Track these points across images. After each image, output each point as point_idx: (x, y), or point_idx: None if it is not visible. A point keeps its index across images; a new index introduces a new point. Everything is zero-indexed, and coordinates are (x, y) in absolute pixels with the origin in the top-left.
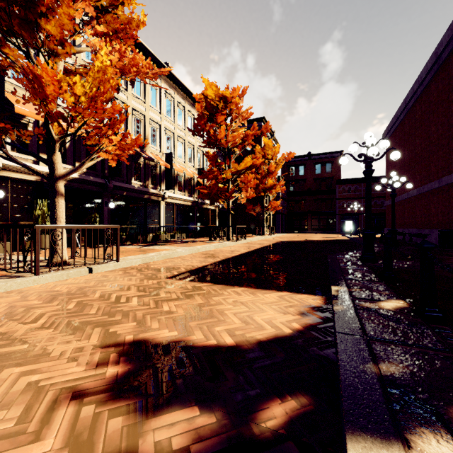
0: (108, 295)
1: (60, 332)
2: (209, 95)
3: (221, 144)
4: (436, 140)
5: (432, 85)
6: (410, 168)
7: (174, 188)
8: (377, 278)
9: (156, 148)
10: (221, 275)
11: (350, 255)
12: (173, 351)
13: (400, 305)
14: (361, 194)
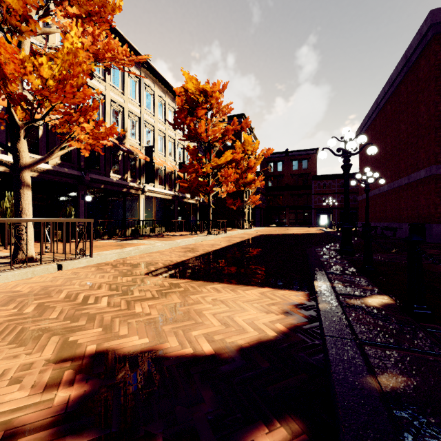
0: (75, 295)
1: (9, 343)
2: (190, 88)
3: (201, 137)
4: (405, 138)
5: (402, 86)
6: (382, 165)
7: (154, 182)
8: (358, 272)
9: (135, 141)
10: (201, 270)
11: (328, 248)
12: (141, 364)
13: (386, 301)
14: (335, 189)
